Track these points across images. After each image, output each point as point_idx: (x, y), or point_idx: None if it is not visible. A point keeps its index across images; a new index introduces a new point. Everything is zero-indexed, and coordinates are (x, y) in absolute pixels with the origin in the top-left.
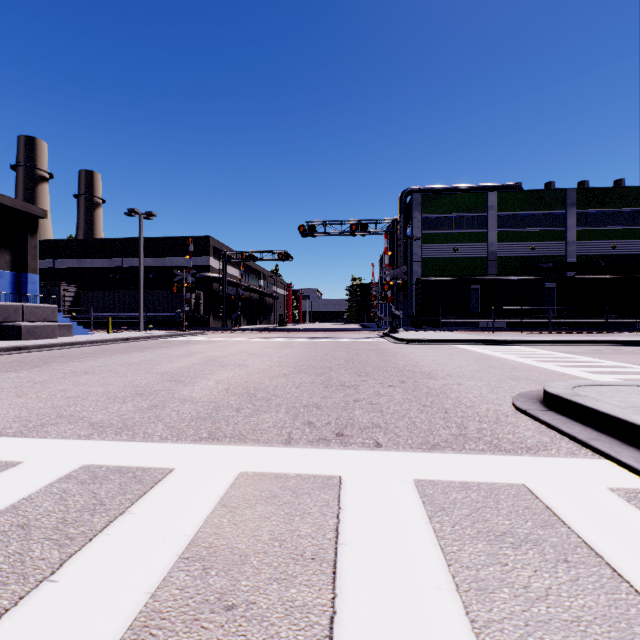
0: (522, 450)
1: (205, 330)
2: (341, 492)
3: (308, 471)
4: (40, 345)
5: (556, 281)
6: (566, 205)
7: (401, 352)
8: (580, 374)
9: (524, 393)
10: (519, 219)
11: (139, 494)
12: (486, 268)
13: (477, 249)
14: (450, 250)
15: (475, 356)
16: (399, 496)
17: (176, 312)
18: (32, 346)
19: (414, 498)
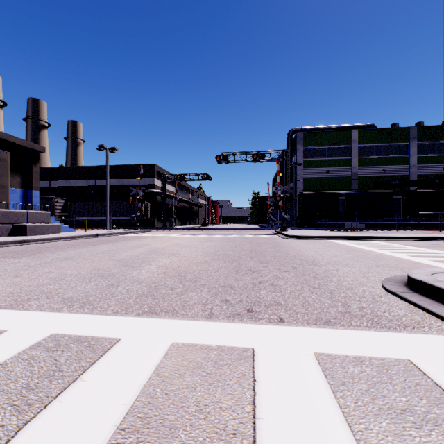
0: (400, 327)
1: (151, 229)
2: (255, 364)
3: (226, 343)
4: (38, 239)
5: (402, 194)
6: (409, 139)
7: (290, 245)
8: (429, 262)
9: (390, 278)
10: (374, 149)
11: (91, 362)
12: (350, 185)
13: (343, 171)
14: (324, 172)
15: (345, 248)
16: (304, 369)
17: (131, 216)
18: (32, 240)
19: (317, 371)
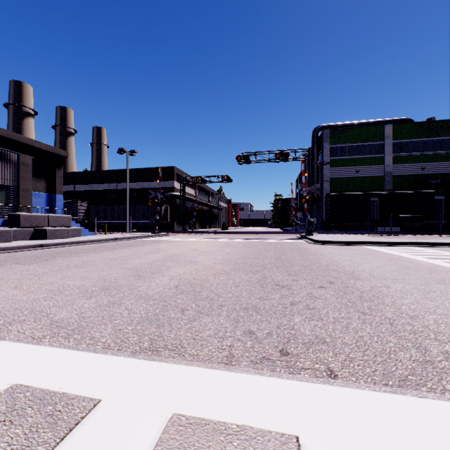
0: None
1: (170, 232)
2: None
3: (254, 421)
4: (56, 243)
5: (444, 194)
6: None
7: (319, 252)
8: None
9: None
10: (411, 145)
11: None
12: (383, 185)
13: (375, 170)
14: (353, 171)
15: (386, 256)
16: None
17: (150, 220)
18: (51, 244)
19: None
